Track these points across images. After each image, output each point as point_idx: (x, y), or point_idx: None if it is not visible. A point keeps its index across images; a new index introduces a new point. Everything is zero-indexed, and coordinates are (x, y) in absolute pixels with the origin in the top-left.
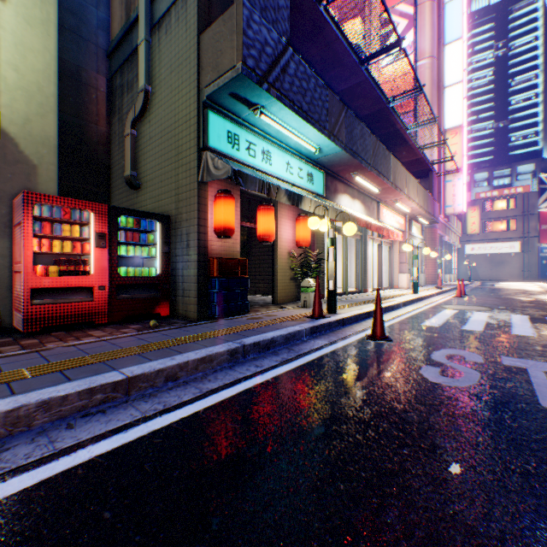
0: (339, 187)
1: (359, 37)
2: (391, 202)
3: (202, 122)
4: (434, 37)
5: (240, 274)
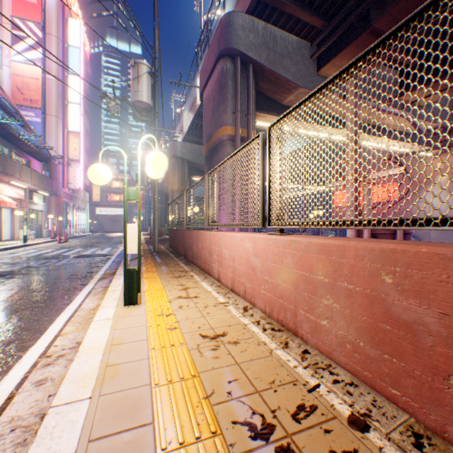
0: None
1: None
2: (9, 181)
3: None
4: (61, 64)
5: None
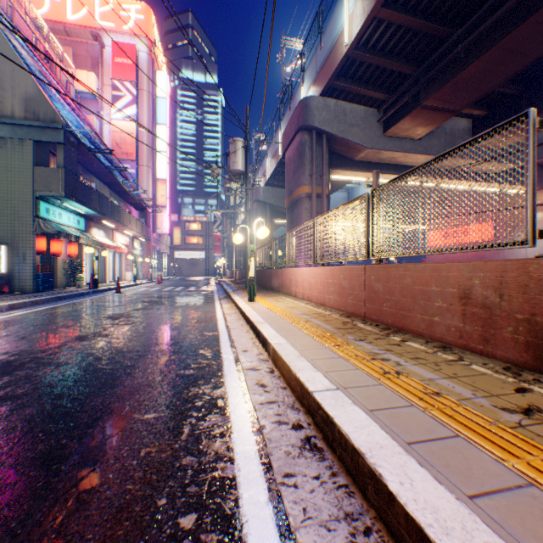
0: (93, 224)
1: (95, 88)
2: (122, 230)
3: (37, 205)
4: (151, 117)
5: (50, 272)
